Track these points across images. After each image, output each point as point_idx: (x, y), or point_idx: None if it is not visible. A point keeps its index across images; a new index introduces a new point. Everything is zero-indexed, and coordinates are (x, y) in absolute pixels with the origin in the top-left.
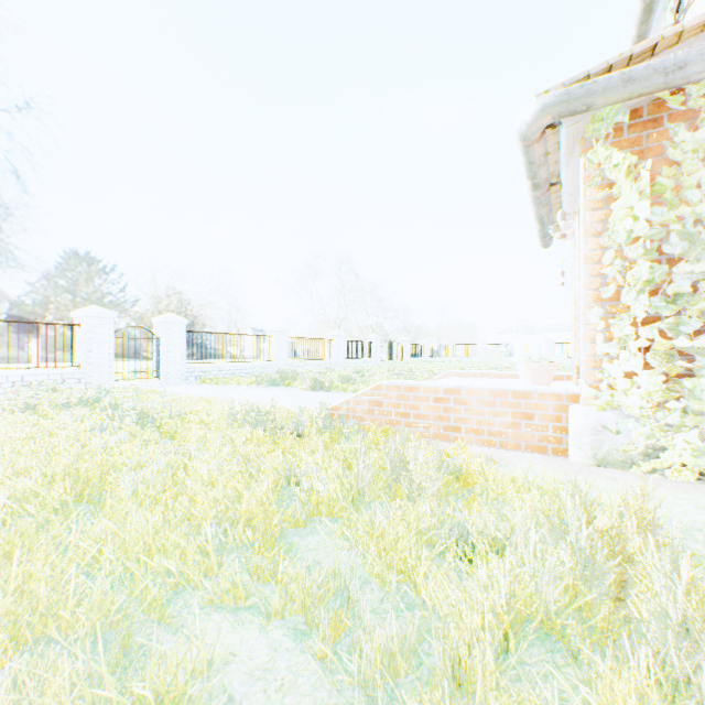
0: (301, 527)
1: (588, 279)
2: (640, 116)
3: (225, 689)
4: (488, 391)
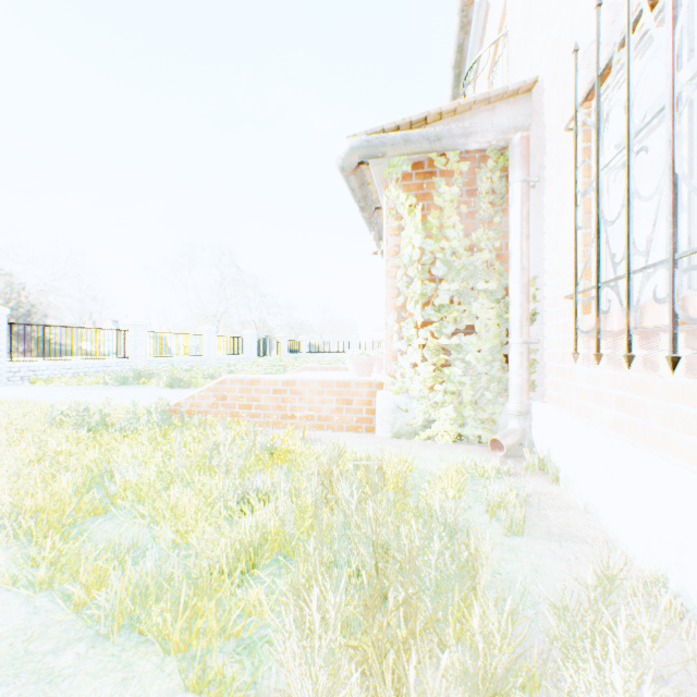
0: (102, 514)
1: (390, 290)
2: (423, 167)
3: None
4: (318, 382)
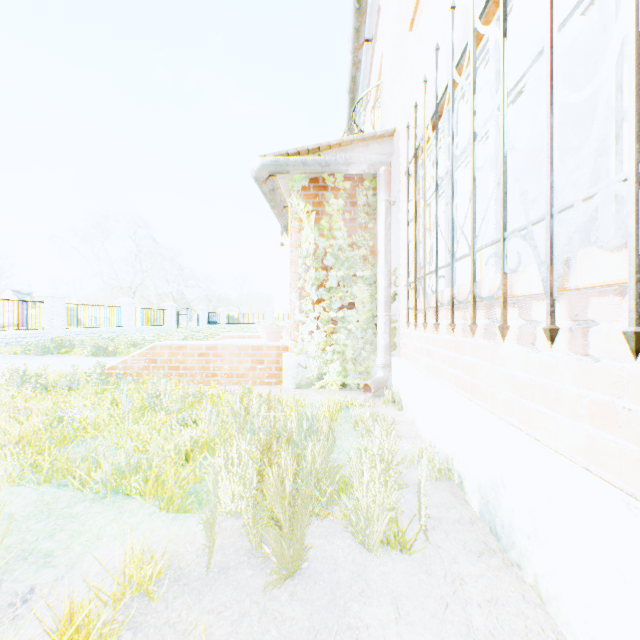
0: (69, 444)
1: (294, 274)
2: (318, 182)
3: (7, 512)
4: (237, 346)
